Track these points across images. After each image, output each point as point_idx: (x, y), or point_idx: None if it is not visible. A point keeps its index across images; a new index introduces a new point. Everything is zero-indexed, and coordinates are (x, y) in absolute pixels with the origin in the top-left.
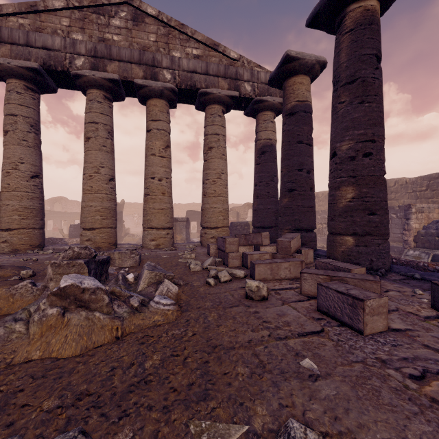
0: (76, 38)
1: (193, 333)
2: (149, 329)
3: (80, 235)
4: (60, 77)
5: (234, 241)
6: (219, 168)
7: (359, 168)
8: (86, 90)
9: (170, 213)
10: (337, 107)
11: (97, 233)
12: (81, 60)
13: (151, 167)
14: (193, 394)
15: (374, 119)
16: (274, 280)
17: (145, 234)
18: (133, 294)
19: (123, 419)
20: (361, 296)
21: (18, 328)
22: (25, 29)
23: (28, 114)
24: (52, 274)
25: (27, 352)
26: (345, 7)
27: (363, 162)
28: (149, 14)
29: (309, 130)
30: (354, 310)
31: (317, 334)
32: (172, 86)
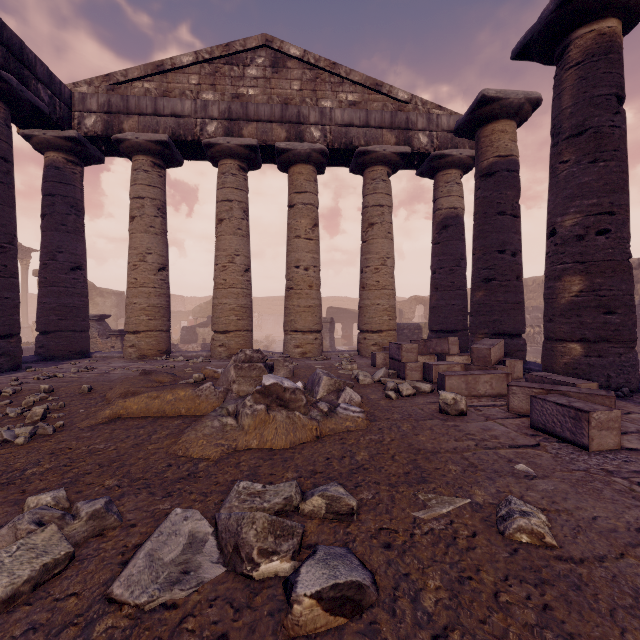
0: (206, 98)
1: (391, 438)
2: (344, 433)
3: (212, 339)
4: (189, 148)
5: (412, 348)
6: (384, 251)
7: (589, 251)
8: (218, 160)
9: (319, 312)
10: (557, 168)
11: (231, 337)
12: (214, 125)
13: (296, 252)
14: (412, 479)
15: (613, 182)
16: (470, 397)
17: (288, 339)
18: (318, 400)
19: (359, 487)
20: (586, 408)
21: (229, 421)
22: (151, 94)
23: (155, 196)
24: (235, 376)
25: (245, 442)
26: (569, 33)
27: (596, 243)
28: (292, 55)
29: (514, 196)
30: (578, 423)
31: (532, 447)
32: (322, 146)
